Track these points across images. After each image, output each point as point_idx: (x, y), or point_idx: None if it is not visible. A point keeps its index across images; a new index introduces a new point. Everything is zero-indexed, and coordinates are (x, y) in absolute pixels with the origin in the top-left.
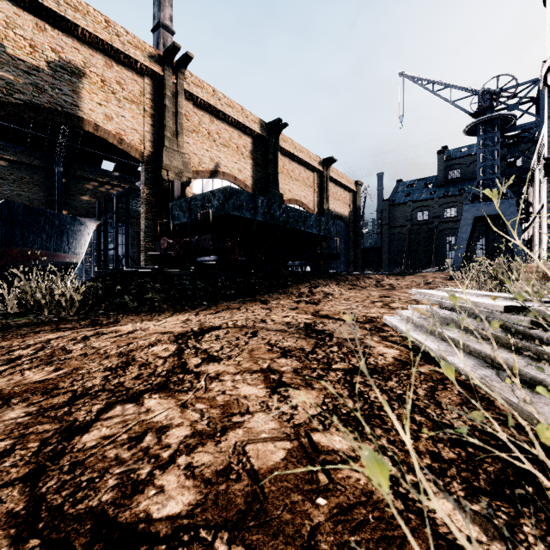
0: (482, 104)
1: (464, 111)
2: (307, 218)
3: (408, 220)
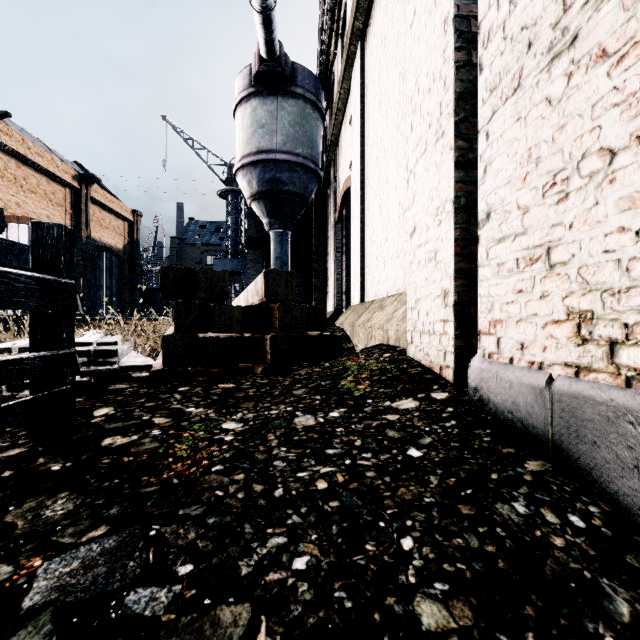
0: (230, 176)
1: (218, 176)
2: (24, 252)
3: (198, 263)
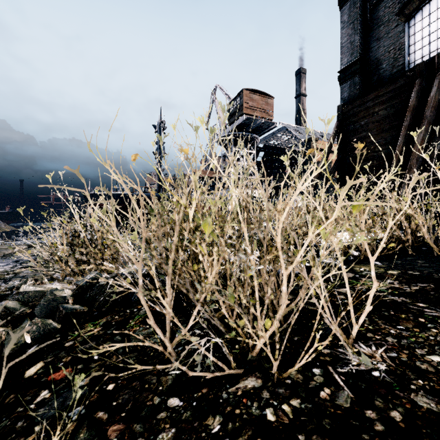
0: None
1: None
2: None
3: None
